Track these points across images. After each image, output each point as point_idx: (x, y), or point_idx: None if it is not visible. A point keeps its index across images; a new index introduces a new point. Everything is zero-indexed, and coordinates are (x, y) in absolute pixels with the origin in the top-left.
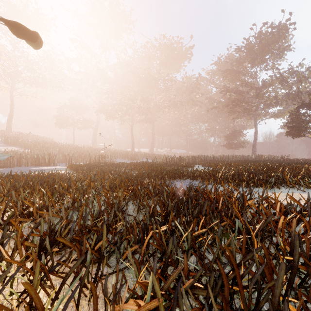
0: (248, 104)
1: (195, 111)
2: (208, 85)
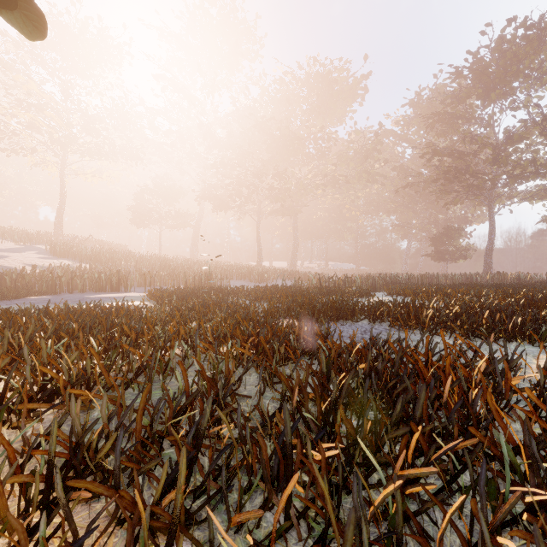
0: (476, 177)
1: (372, 193)
2: (397, 144)
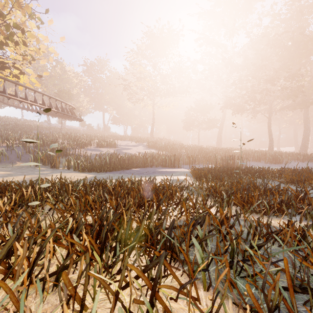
0: None
1: None
2: None
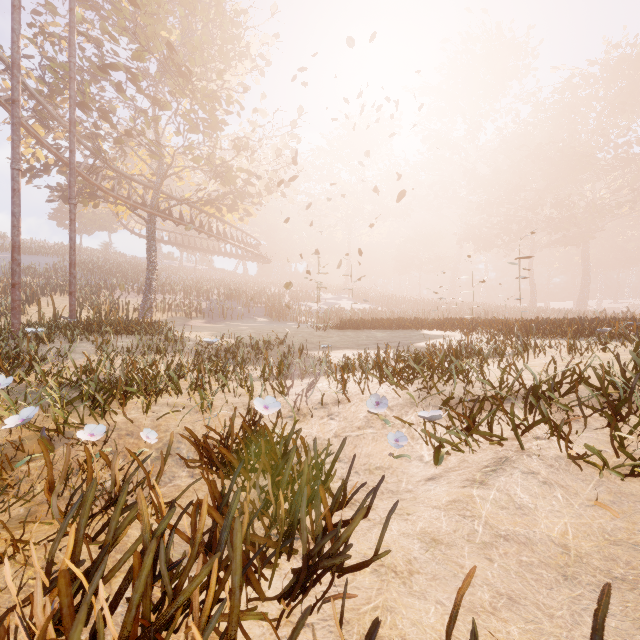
0: None
1: None
2: None
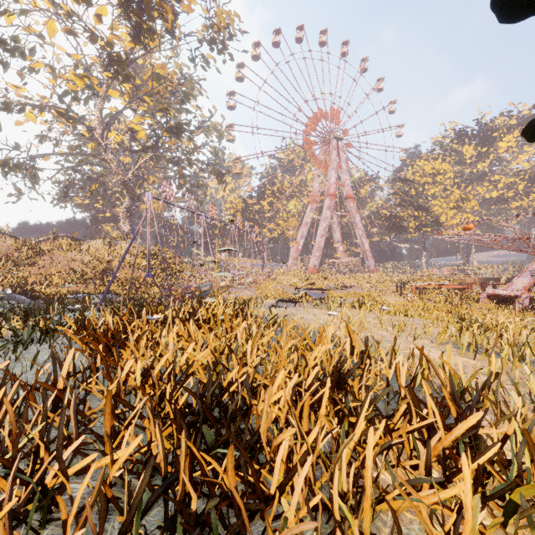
0: None
1: None
2: None
